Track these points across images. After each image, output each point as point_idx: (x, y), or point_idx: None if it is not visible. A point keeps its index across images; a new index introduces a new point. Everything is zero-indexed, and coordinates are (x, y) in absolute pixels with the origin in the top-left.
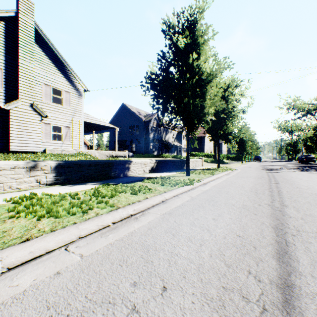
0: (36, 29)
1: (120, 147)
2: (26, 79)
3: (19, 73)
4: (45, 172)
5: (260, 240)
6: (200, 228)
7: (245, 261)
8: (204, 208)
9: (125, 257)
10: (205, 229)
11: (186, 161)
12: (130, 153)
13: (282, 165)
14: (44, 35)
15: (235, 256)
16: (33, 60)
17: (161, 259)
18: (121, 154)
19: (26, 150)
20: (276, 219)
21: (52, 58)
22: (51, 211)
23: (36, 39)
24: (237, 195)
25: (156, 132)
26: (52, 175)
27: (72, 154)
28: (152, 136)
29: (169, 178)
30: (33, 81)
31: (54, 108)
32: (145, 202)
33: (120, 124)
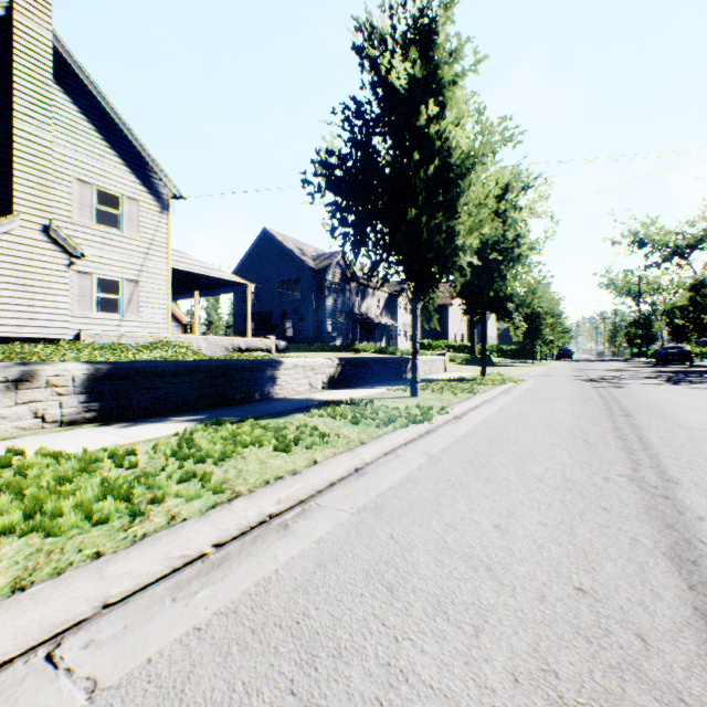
0: (57, 51)
1: (257, 329)
2: (33, 166)
3: (14, 153)
4: (58, 391)
5: (650, 607)
6: (466, 561)
7: (632, 703)
8: (467, 491)
9: (237, 694)
10: (481, 565)
11: (412, 361)
12: (281, 343)
13: (622, 369)
14: (77, 65)
15: (591, 679)
16: (51, 123)
17: (356, 701)
18: (260, 344)
19: (33, 335)
20: (665, 525)
21: (97, 120)
22: (39, 512)
23: (58, 75)
24: (542, 449)
25: (340, 295)
26: (77, 399)
27: (144, 345)
28: (332, 303)
29: (370, 404)
30: (51, 173)
31: (100, 236)
32: (311, 477)
33: (258, 276)
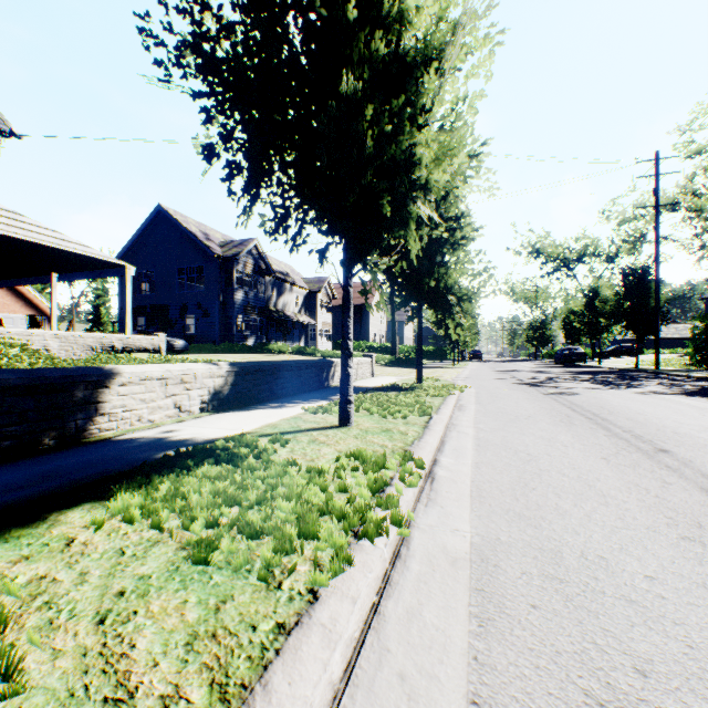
0: None
1: (150, 325)
2: None
3: None
4: None
5: None
6: None
7: None
8: None
9: None
10: None
11: (343, 369)
12: (178, 342)
13: (537, 369)
14: None
15: None
16: None
17: None
18: (144, 343)
19: None
20: None
21: None
22: None
23: None
24: None
25: (253, 288)
26: None
27: None
28: (243, 297)
29: (269, 451)
30: None
31: None
32: None
33: (152, 262)
